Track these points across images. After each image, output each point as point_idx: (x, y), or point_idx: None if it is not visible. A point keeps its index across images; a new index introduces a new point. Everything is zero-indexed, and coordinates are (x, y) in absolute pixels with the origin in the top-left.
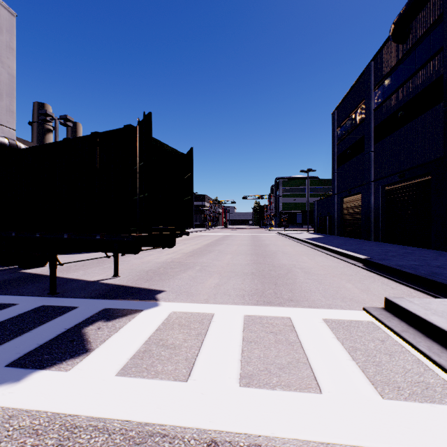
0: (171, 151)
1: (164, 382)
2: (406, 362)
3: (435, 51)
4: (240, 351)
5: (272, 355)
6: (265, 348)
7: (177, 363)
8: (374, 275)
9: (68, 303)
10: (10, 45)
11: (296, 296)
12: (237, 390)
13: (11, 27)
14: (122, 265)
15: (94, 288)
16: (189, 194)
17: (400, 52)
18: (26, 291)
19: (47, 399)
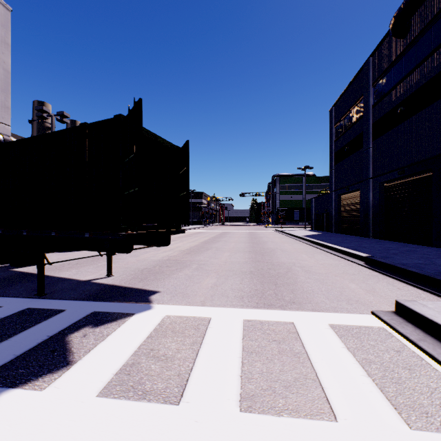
0: (166, 144)
1: (152, 405)
2: (429, 378)
3: (436, 45)
4: (240, 364)
5: (276, 370)
6: (267, 361)
7: (169, 380)
8: (378, 274)
9: (56, 305)
10: (6, 40)
11: (298, 298)
12: (237, 416)
13: (6, 22)
14: (117, 263)
15: (85, 289)
16: (185, 190)
17: (400, 46)
18: (13, 292)
19: (12, 428)
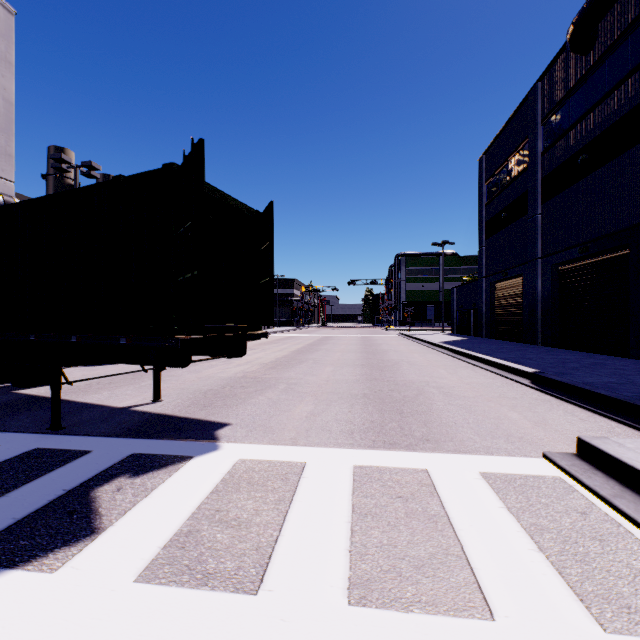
0: (240, 207)
1: (217, 595)
2: (630, 554)
3: (635, 63)
4: (348, 533)
5: (403, 541)
6: (389, 528)
7: (242, 556)
8: (550, 398)
9: (77, 445)
10: (7, 57)
11: (434, 433)
12: (345, 612)
13: (8, 31)
14: (169, 382)
15: (121, 420)
16: (268, 274)
17: (582, 66)
18: (15, 424)
19: (6, 631)
